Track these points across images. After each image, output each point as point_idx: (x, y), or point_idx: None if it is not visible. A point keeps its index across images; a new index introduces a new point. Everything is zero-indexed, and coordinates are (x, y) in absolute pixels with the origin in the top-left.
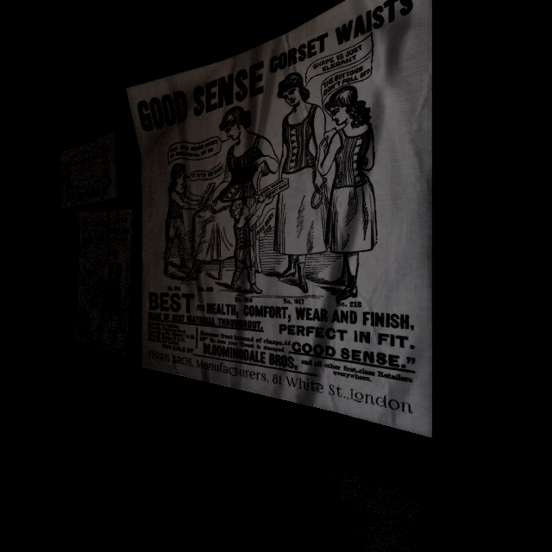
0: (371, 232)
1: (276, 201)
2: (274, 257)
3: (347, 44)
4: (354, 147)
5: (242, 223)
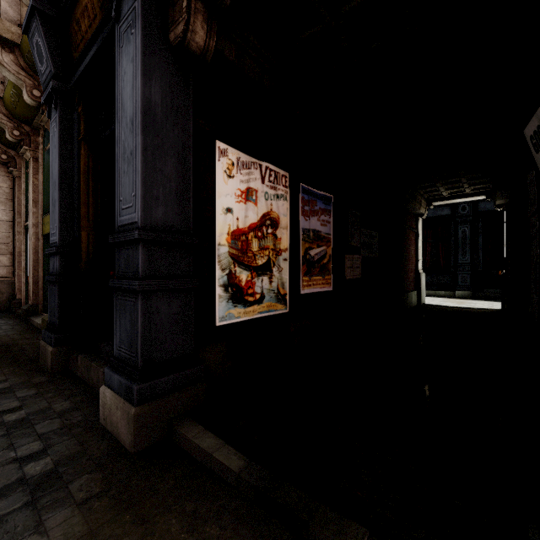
0: None
1: None
2: None
3: None
4: None
5: None
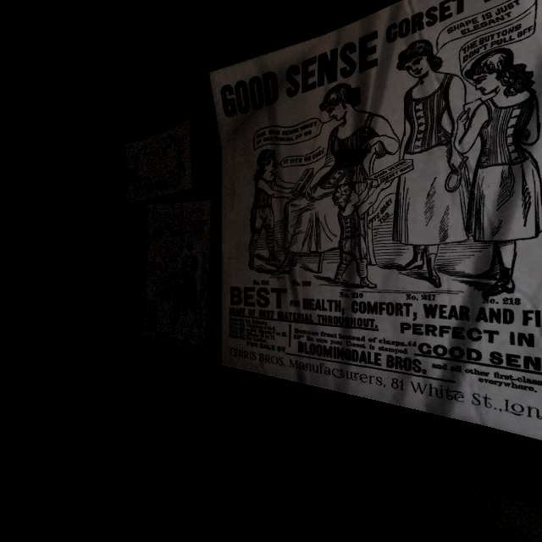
0: (535, 217)
1: (395, 185)
2: (393, 248)
3: (497, 0)
4: (508, 119)
5: (349, 211)
